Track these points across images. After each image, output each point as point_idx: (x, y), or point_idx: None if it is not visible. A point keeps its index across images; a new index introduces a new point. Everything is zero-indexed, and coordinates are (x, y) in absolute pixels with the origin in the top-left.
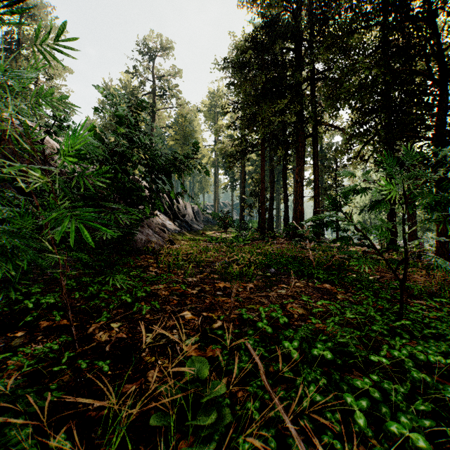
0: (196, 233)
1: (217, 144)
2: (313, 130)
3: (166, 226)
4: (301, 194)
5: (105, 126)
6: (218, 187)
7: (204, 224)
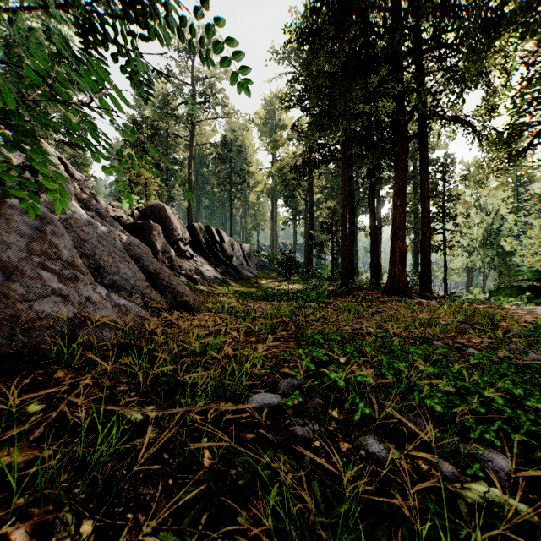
0: (246, 283)
1: (275, 162)
2: (421, 127)
3: (204, 272)
4: (402, 224)
5: (126, 139)
6: (276, 222)
7: (258, 270)
